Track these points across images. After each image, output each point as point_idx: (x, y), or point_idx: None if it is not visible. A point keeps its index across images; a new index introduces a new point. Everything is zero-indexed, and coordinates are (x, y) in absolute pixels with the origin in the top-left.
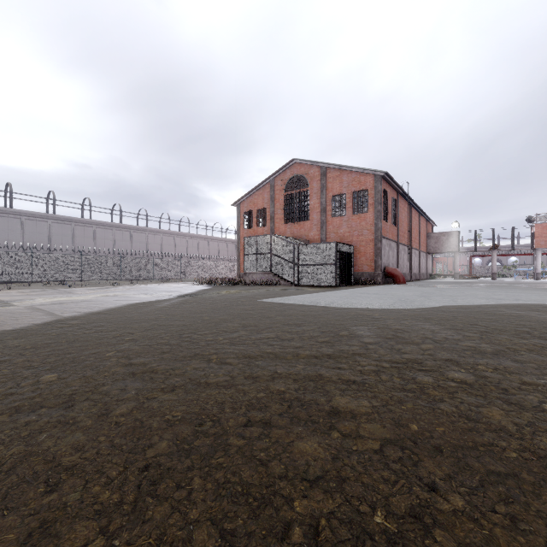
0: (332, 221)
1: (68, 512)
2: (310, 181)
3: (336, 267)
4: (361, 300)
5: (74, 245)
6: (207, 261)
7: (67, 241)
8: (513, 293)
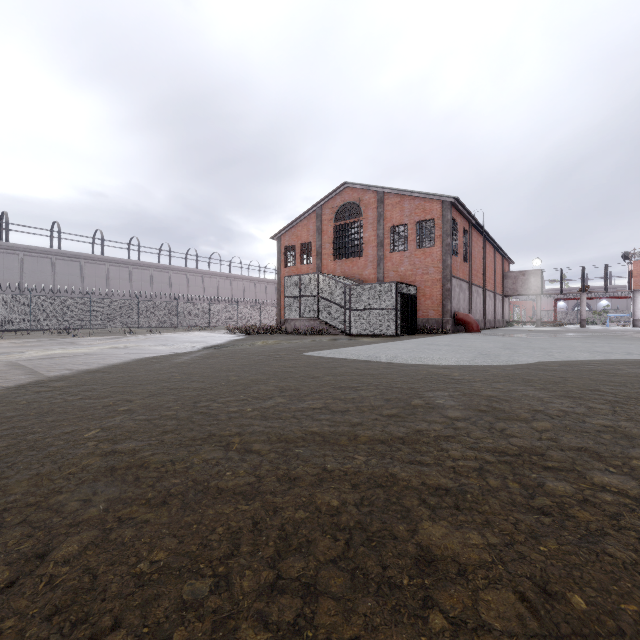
0: (390, 257)
1: None
2: (365, 209)
3: (396, 313)
4: (432, 354)
5: (83, 286)
6: (241, 306)
7: (75, 281)
8: (617, 344)
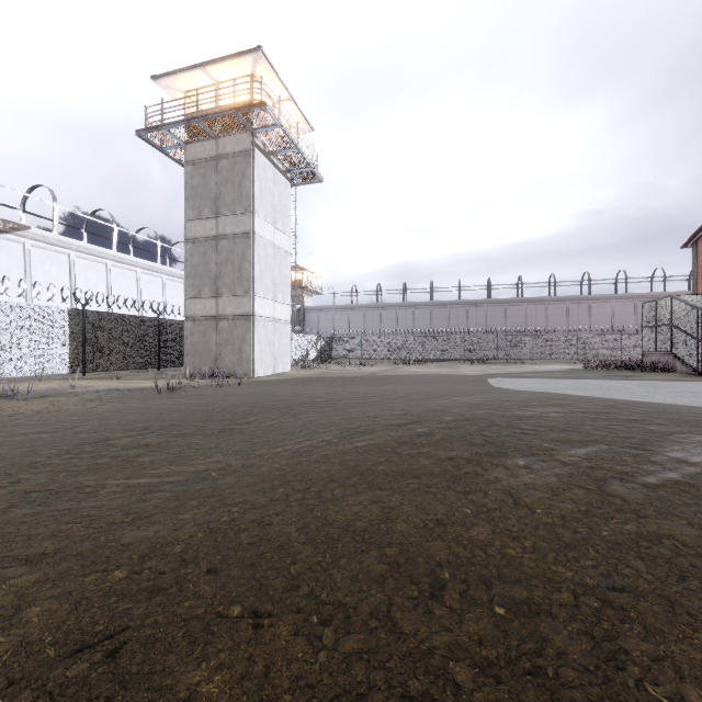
0: None
1: (280, 388)
2: None
3: None
4: (542, 384)
5: (506, 325)
6: None
7: (500, 322)
8: None
